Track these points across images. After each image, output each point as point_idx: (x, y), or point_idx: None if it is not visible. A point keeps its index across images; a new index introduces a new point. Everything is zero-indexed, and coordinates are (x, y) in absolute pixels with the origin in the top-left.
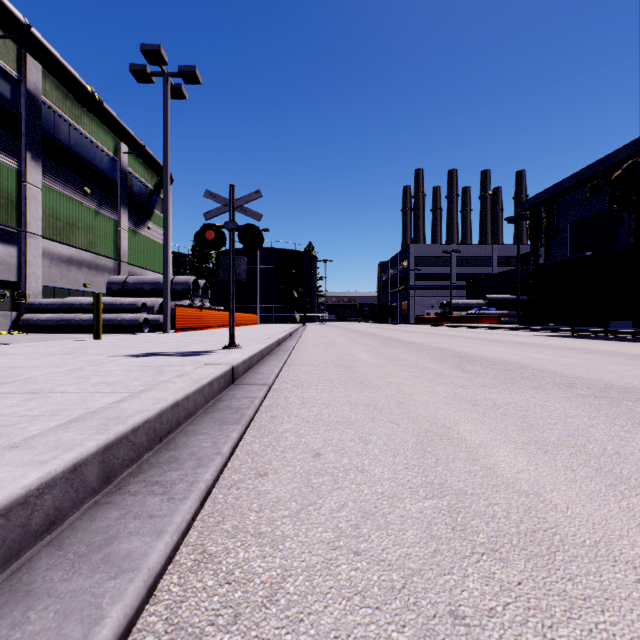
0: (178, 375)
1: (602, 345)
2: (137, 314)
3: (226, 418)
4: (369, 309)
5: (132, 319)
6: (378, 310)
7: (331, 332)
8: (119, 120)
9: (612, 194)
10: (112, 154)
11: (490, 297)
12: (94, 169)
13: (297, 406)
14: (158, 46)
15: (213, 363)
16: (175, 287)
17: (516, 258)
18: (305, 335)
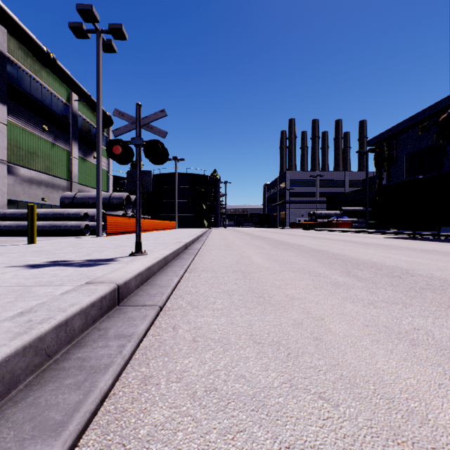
0: (22, 311)
1: (448, 247)
2: (80, 221)
3: (52, 408)
4: (257, 217)
5: (76, 225)
6: (264, 218)
7: (230, 235)
8: (70, 75)
9: (438, 132)
10: (65, 101)
11: (344, 209)
12: (51, 111)
13: (185, 348)
14: (90, 6)
15: (96, 281)
16: (112, 201)
17: (362, 181)
18: (210, 237)
